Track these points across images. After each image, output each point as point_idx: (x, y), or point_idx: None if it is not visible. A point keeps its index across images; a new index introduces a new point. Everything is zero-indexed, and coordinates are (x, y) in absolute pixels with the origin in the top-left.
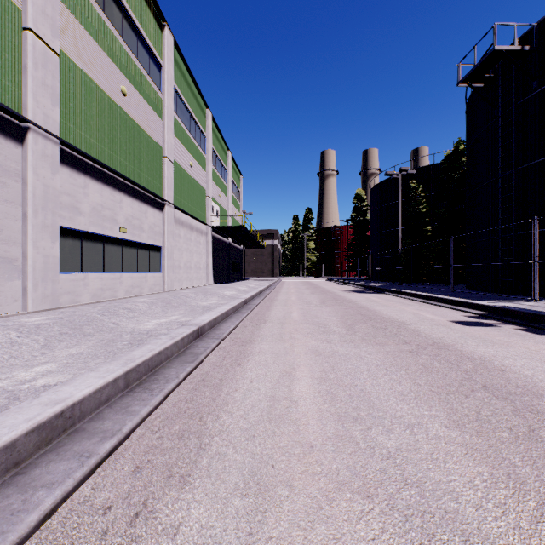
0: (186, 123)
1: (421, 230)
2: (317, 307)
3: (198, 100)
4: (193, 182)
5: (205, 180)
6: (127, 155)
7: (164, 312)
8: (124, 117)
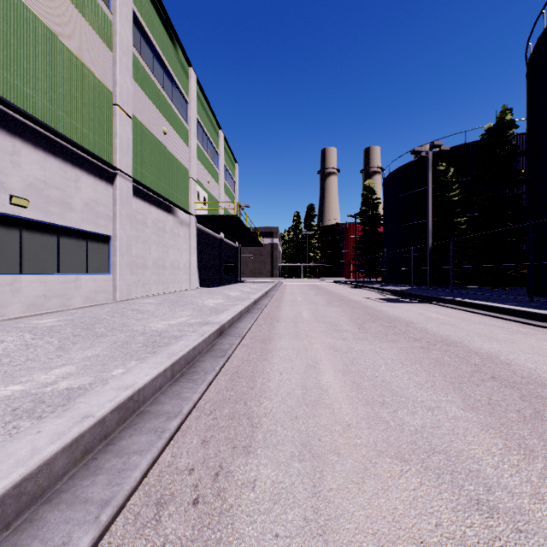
0: (158, 74)
1: (451, 222)
2: (362, 343)
3: (177, 51)
4: (168, 155)
5: (187, 157)
6: (31, 78)
7: (57, 354)
8: (24, 14)
